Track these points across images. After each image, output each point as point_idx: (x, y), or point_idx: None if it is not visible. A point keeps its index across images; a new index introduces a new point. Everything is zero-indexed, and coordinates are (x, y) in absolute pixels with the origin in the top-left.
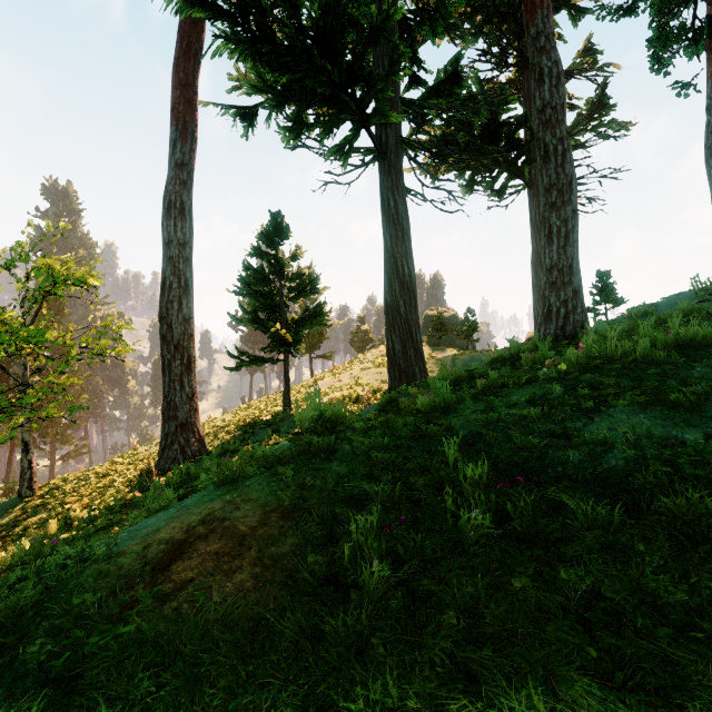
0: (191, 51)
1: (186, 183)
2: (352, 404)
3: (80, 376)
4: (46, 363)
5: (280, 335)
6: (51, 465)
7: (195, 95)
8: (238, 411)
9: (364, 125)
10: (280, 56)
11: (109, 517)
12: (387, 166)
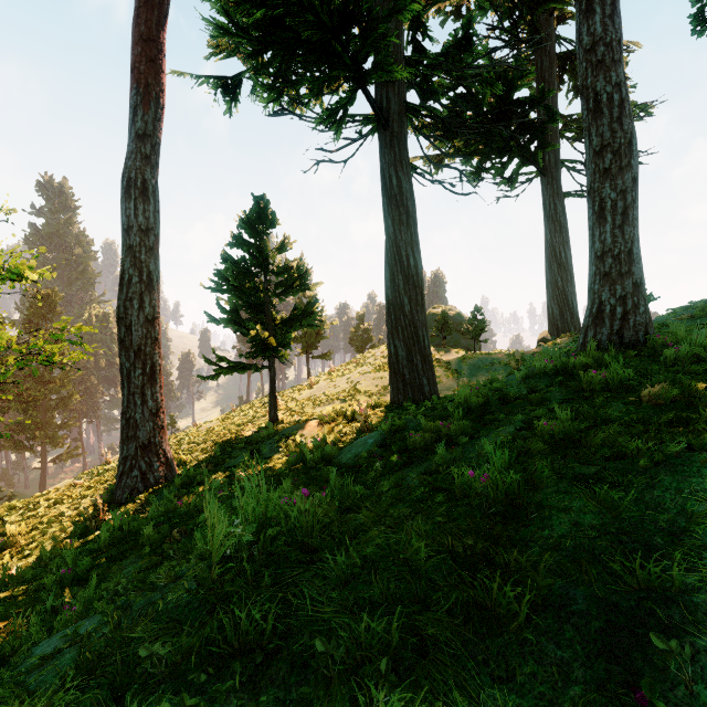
0: None
1: (149, 157)
2: (346, 421)
3: (72, 376)
4: None
5: (262, 338)
6: (42, 468)
7: (160, 53)
8: (225, 418)
9: (361, 85)
10: None
11: (10, 593)
12: (389, 137)
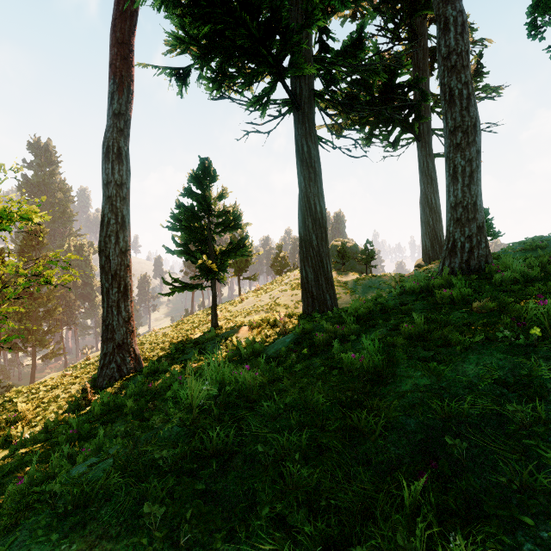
0: (127, 13)
1: (123, 130)
2: (270, 327)
3: (56, 293)
4: (0, 290)
5: (207, 265)
6: (33, 364)
7: (131, 52)
8: (177, 325)
9: (280, 78)
10: (202, 7)
11: (30, 449)
12: (301, 115)
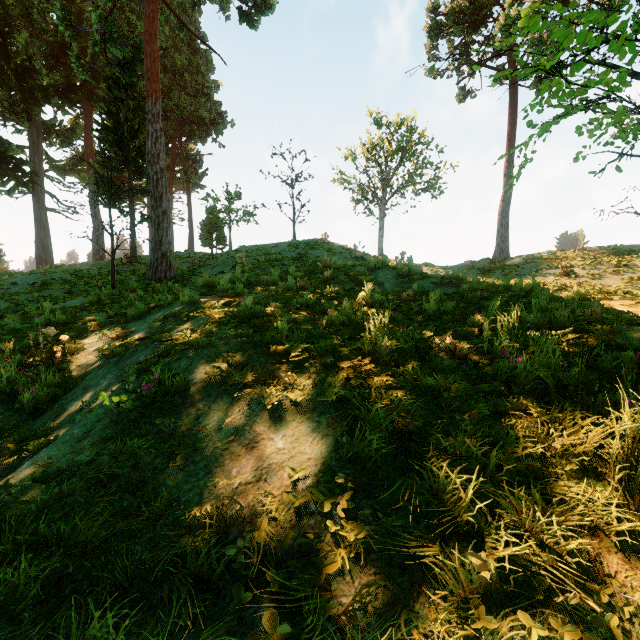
0: None
1: None
2: None
3: None
4: None
5: None
6: None
7: None
8: None
9: (22, 182)
10: None
11: None
12: (36, 199)
